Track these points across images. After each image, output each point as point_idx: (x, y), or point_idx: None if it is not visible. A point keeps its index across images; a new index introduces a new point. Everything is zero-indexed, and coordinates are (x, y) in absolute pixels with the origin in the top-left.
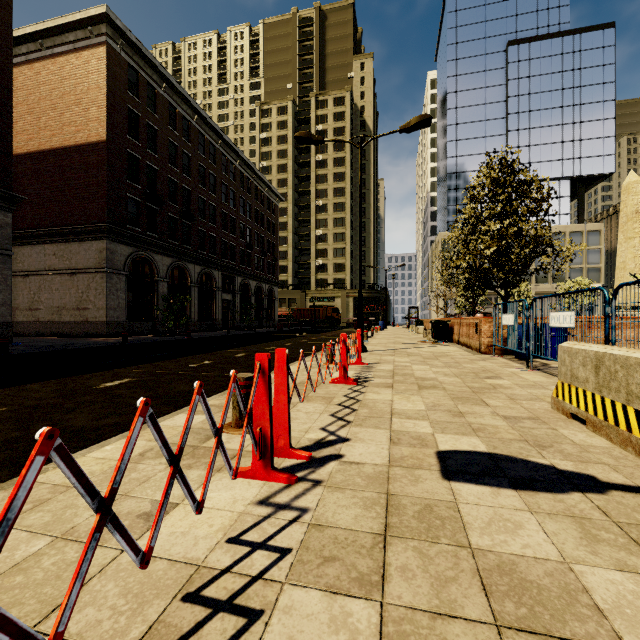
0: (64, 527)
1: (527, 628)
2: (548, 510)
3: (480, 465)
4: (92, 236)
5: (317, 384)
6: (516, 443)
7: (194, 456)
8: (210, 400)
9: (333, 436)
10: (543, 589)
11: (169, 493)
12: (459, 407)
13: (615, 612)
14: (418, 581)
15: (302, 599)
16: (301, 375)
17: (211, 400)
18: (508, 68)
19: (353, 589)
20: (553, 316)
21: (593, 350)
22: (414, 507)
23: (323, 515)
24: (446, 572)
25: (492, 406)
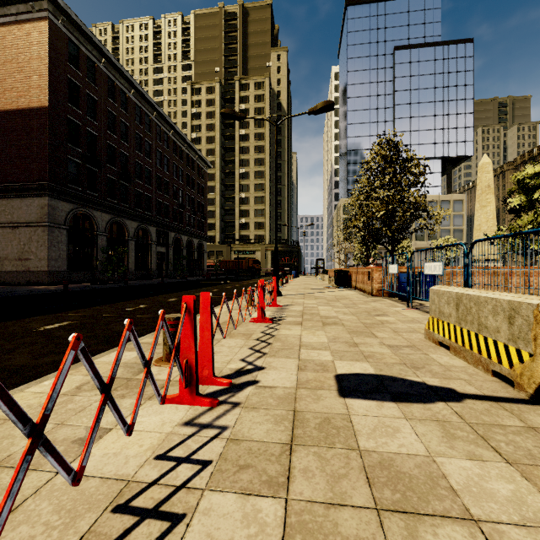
0: (0, 456)
1: (400, 509)
2: (419, 417)
3: (369, 384)
4: (34, 193)
5: (239, 323)
6: (397, 366)
7: (127, 387)
8: (144, 338)
9: (251, 365)
10: (413, 478)
11: (100, 418)
12: (354, 339)
13: (465, 491)
14: (317, 479)
15: (220, 502)
16: (225, 316)
17: (145, 338)
18: (394, 68)
19: (263, 490)
20: (427, 266)
21: (455, 291)
22: (316, 420)
23: (240, 431)
24: (339, 470)
25: (380, 337)
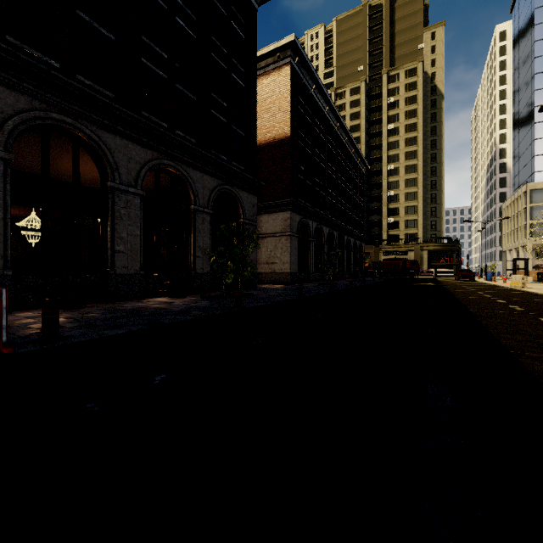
0: None
1: None
2: None
3: None
4: (279, 209)
5: None
6: None
7: None
8: None
9: None
10: None
11: None
12: None
13: None
14: None
15: None
16: None
17: None
18: None
19: None
20: None
21: None
22: None
23: None
24: None
25: None
